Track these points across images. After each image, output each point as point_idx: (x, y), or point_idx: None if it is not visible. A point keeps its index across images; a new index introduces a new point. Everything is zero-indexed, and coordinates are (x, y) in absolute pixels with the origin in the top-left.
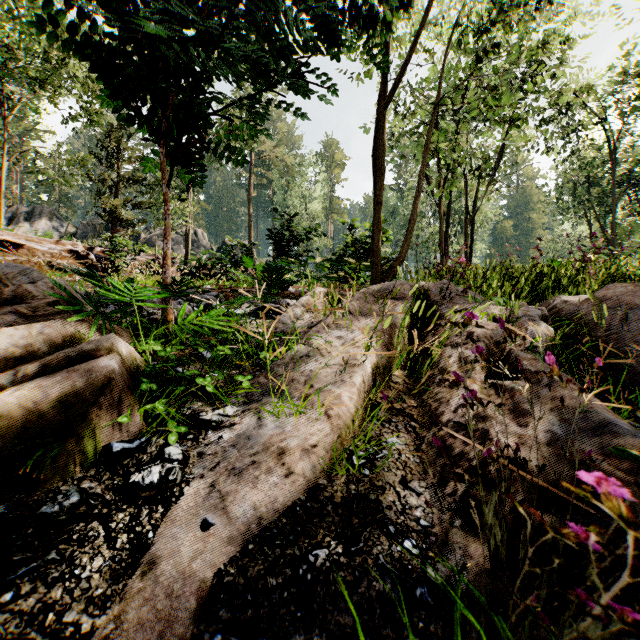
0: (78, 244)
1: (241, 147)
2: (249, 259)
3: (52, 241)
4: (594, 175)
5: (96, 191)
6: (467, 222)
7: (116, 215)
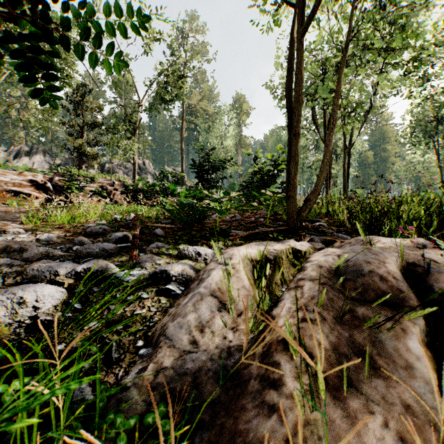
0: (38, 175)
1: (174, 100)
2: (174, 186)
3: (16, 173)
4: (441, 115)
5: (68, 134)
6: (345, 152)
7: (82, 151)
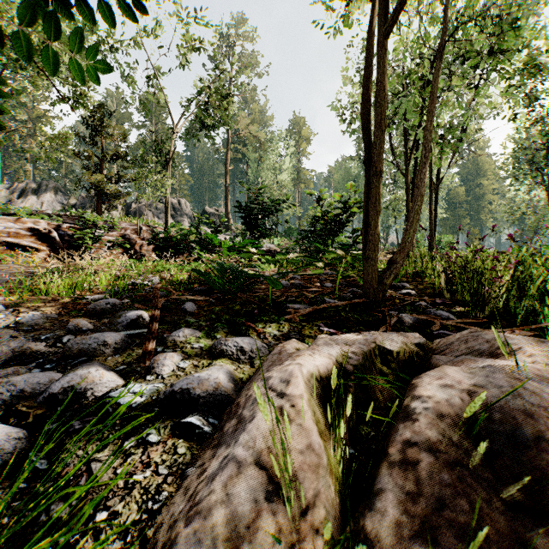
0: (40, 221)
1: (217, 124)
2: (214, 236)
3: (12, 219)
4: None
5: (83, 167)
6: (432, 190)
7: (101, 189)
